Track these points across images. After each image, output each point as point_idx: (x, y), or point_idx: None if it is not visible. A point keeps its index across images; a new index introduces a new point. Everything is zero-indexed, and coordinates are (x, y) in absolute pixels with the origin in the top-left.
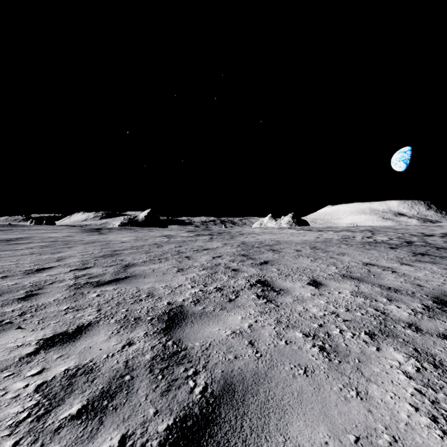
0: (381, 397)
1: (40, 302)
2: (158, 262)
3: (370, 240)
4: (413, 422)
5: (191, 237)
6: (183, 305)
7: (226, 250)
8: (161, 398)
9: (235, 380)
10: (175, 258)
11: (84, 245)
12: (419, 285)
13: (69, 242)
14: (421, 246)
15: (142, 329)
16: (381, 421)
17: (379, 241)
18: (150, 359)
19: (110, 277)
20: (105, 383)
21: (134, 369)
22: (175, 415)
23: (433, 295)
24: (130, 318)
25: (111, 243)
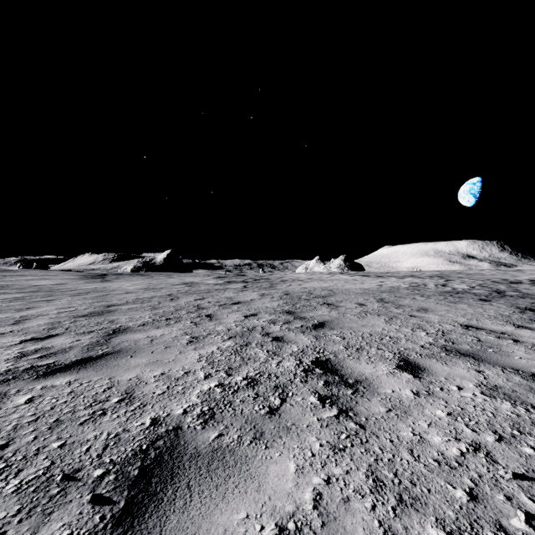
0: None
1: None
2: (163, 326)
3: (448, 289)
4: None
5: (218, 286)
6: (180, 427)
7: (264, 304)
8: None
9: None
10: (191, 318)
11: (72, 297)
12: None
13: (54, 293)
14: (518, 297)
15: (64, 519)
16: None
17: (460, 290)
18: None
19: (76, 355)
20: None
21: None
22: None
23: None
24: (57, 475)
25: (110, 294)
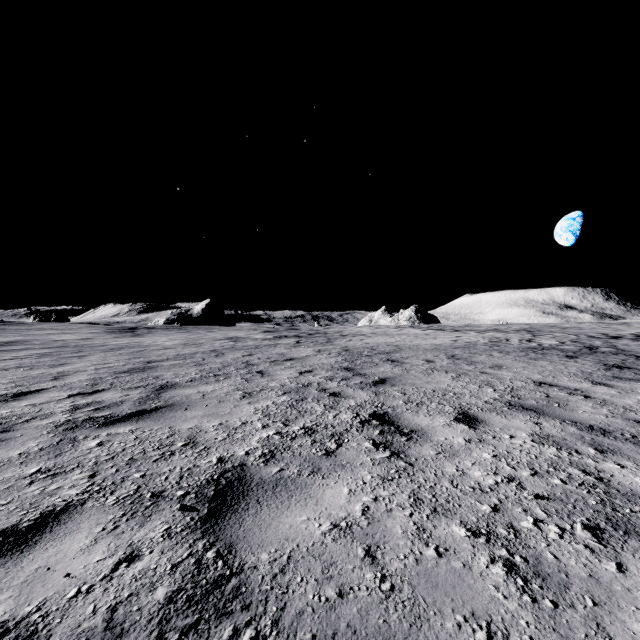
0: None
1: None
2: (213, 382)
3: (533, 345)
4: None
5: (268, 341)
6: (245, 464)
7: (320, 360)
8: None
9: None
10: (241, 374)
11: (105, 353)
12: (637, 421)
13: (83, 348)
14: (611, 353)
15: (162, 519)
16: None
17: (546, 346)
18: (164, 600)
19: (130, 408)
20: None
21: (124, 633)
22: None
23: None
24: (146, 494)
25: (147, 349)
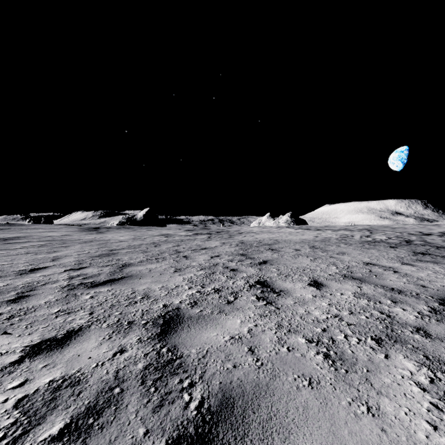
0: (395, 413)
1: (31, 305)
2: (155, 262)
3: (369, 239)
4: (433, 444)
5: (189, 236)
6: (179, 308)
7: (225, 249)
8: (153, 415)
9: (234, 394)
10: (173, 258)
11: (81, 244)
12: (423, 286)
13: (66, 241)
14: (420, 245)
15: (135, 334)
16: (397, 443)
17: (378, 240)
18: (142, 368)
19: (105, 278)
20: (92, 397)
21: (125, 381)
22: (168, 436)
23: (438, 297)
24: (124, 322)
25: (108, 242)
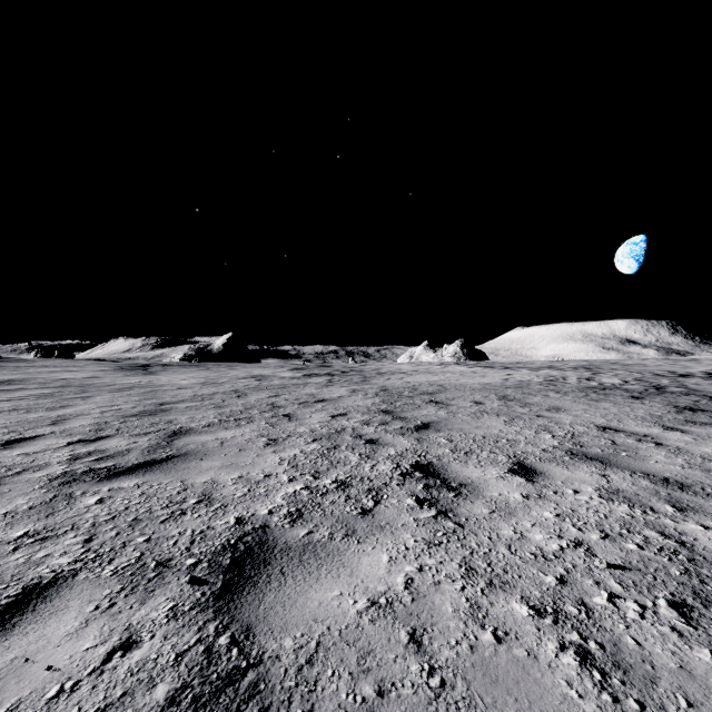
0: None
1: None
2: (233, 427)
3: (593, 384)
4: None
5: (296, 379)
6: (267, 525)
7: (355, 402)
8: None
9: None
10: (265, 418)
11: (113, 393)
12: None
13: (89, 388)
14: (681, 394)
15: (167, 595)
16: None
17: (608, 385)
18: (165, 702)
19: (138, 458)
20: None
21: None
22: None
23: None
24: (150, 563)
25: (160, 390)
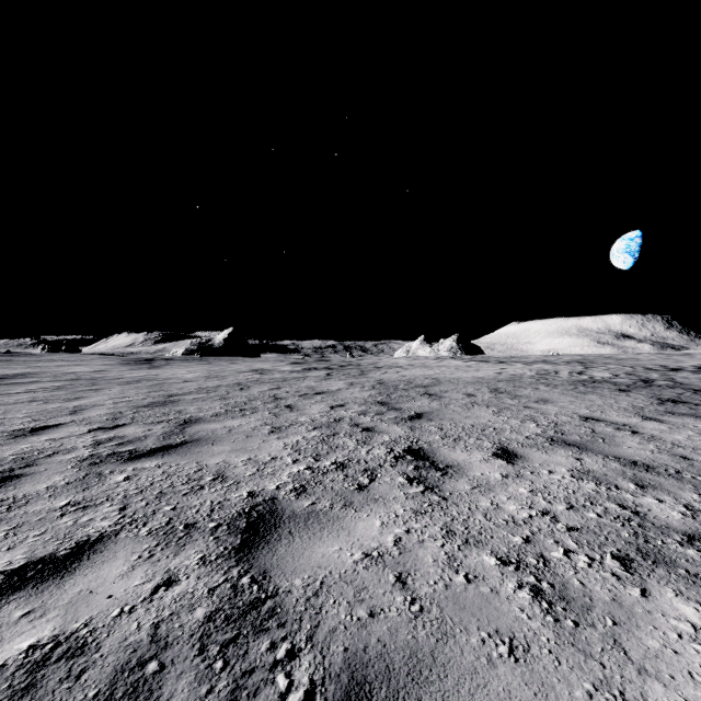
0: None
1: (21, 492)
2: (239, 416)
3: (584, 378)
4: None
5: (296, 373)
6: (276, 498)
7: (353, 394)
8: None
9: (371, 674)
10: (269, 409)
11: (122, 386)
12: (684, 457)
13: (98, 381)
14: (667, 387)
15: (196, 548)
16: None
17: (598, 379)
18: (204, 619)
19: (155, 443)
20: (103, 683)
21: (168, 646)
22: None
23: None
24: (178, 526)
25: (166, 382)
